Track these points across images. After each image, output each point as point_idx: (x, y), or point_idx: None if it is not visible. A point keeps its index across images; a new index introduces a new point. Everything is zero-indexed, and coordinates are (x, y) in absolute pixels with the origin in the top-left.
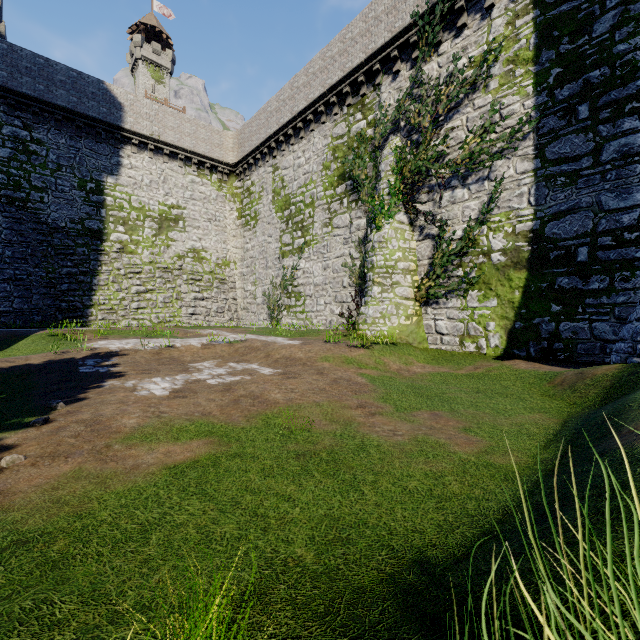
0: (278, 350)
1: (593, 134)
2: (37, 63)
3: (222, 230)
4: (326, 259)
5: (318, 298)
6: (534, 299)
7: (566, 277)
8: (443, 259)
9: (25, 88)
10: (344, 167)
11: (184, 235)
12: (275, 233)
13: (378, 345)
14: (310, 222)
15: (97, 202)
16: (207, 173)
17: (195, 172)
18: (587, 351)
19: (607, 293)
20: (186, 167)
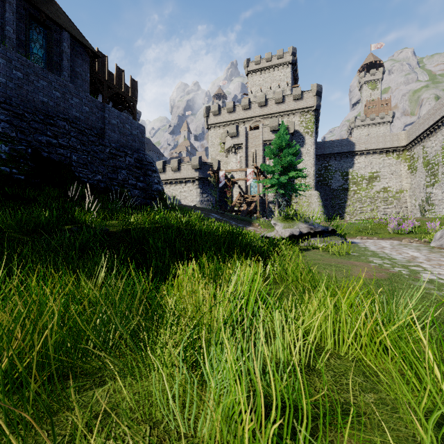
0: None
1: None
2: (330, 143)
3: (399, 176)
4: (442, 189)
5: (439, 206)
6: None
7: None
8: None
9: (327, 152)
10: None
11: (379, 183)
12: (423, 177)
13: None
14: (436, 172)
15: (346, 178)
16: (390, 154)
17: (384, 155)
18: None
19: None
20: (380, 155)
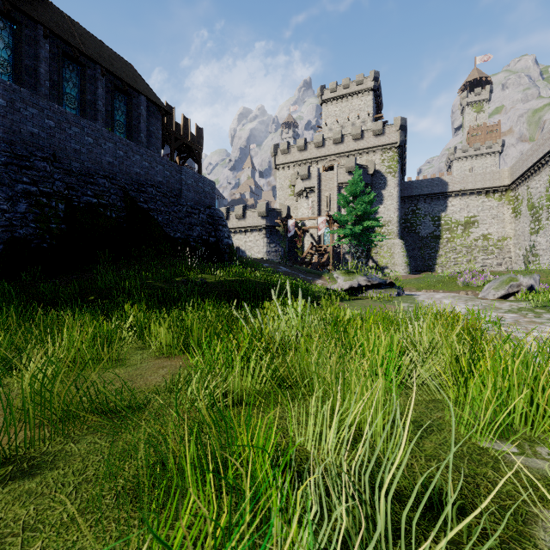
0: None
1: None
2: (418, 183)
3: (501, 221)
4: (546, 237)
5: (543, 256)
6: None
7: None
8: None
9: (415, 193)
10: None
11: (477, 229)
12: (527, 222)
13: None
14: (541, 217)
15: (438, 224)
16: (491, 195)
17: (484, 197)
18: None
19: None
20: (478, 196)
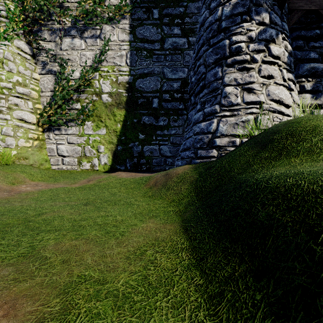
0: None
1: (161, 30)
2: None
3: None
4: None
5: None
6: (129, 130)
7: (147, 116)
8: (63, 92)
9: None
10: None
11: None
12: None
13: None
14: None
15: None
16: None
17: None
18: (158, 163)
19: (167, 128)
20: None
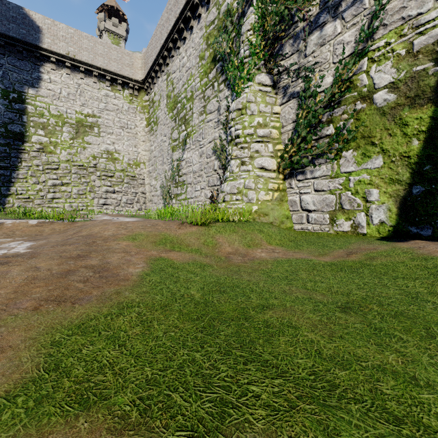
0: (95, 227)
1: None
2: None
3: (133, 136)
4: (201, 146)
5: (196, 184)
6: None
7: None
8: (308, 116)
9: None
10: (215, 51)
11: (99, 139)
12: (168, 132)
13: (222, 222)
14: (190, 114)
15: (19, 109)
16: (119, 88)
17: (109, 87)
18: None
19: None
20: (101, 83)
